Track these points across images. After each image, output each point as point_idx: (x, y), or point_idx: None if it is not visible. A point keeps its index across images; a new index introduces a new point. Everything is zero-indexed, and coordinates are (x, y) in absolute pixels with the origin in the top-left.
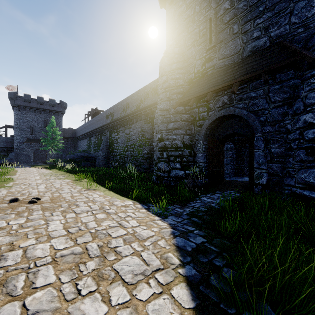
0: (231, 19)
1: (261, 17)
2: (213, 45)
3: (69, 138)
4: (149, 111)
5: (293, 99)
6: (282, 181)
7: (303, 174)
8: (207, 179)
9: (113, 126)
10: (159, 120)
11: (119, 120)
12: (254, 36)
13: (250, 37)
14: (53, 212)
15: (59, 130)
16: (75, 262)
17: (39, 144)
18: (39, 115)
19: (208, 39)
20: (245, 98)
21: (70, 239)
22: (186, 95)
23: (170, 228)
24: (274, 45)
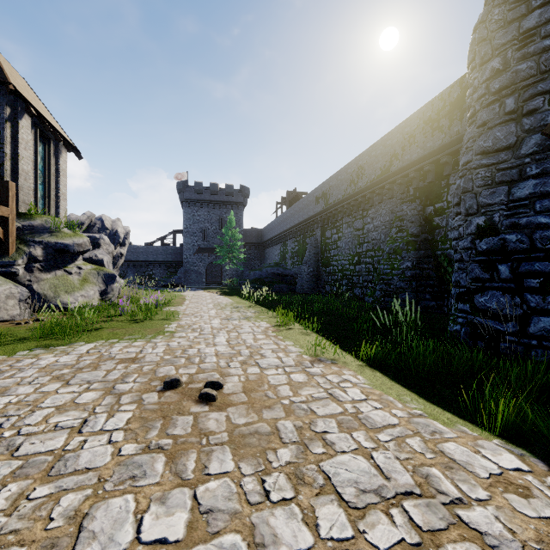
0: None
1: None
2: None
3: (253, 244)
4: (416, 174)
5: None
6: None
7: None
8: None
9: (328, 217)
10: (477, 179)
11: (341, 203)
12: None
13: None
14: (267, 476)
15: (239, 232)
16: None
17: (213, 255)
18: (213, 212)
19: None
20: None
21: None
22: None
23: None
24: None
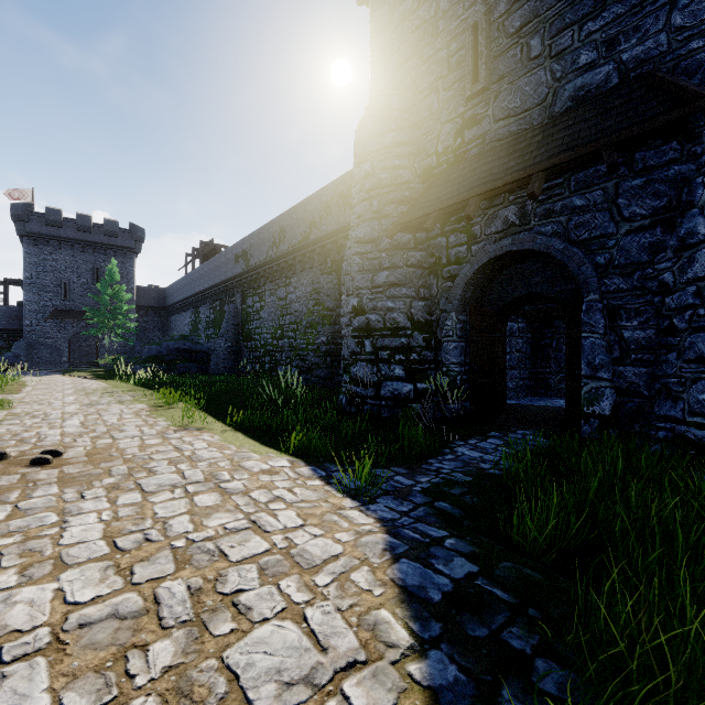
0: (524, 25)
1: (597, 17)
2: (482, 87)
3: (151, 309)
4: (332, 246)
5: (677, 211)
6: (651, 409)
7: (704, 392)
8: (468, 404)
9: (250, 282)
10: (354, 265)
11: (263, 267)
12: (581, 62)
13: (571, 66)
14: (87, 490)
15: (128, 290)
16: (116, 643)
17: (82, 322)
18: (82, 257)
19: (470, 73)
20: (559, 211)
21: (114, 571)
22: (418, 206)
23: (383, 531)
24: (630, 82)
